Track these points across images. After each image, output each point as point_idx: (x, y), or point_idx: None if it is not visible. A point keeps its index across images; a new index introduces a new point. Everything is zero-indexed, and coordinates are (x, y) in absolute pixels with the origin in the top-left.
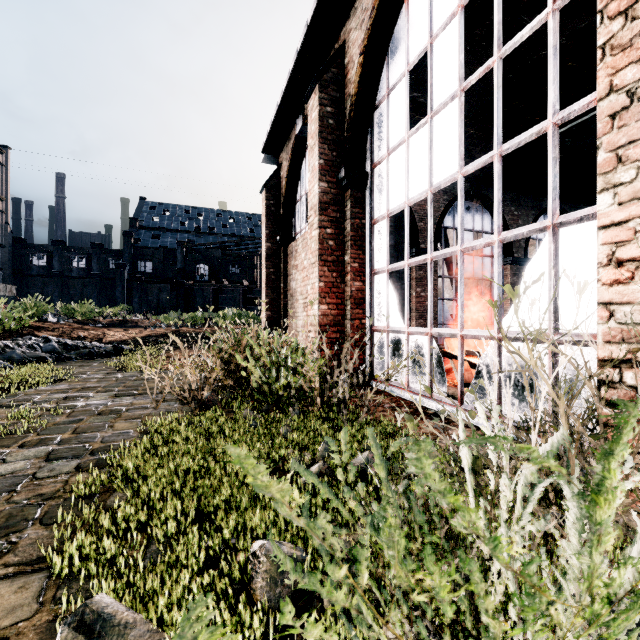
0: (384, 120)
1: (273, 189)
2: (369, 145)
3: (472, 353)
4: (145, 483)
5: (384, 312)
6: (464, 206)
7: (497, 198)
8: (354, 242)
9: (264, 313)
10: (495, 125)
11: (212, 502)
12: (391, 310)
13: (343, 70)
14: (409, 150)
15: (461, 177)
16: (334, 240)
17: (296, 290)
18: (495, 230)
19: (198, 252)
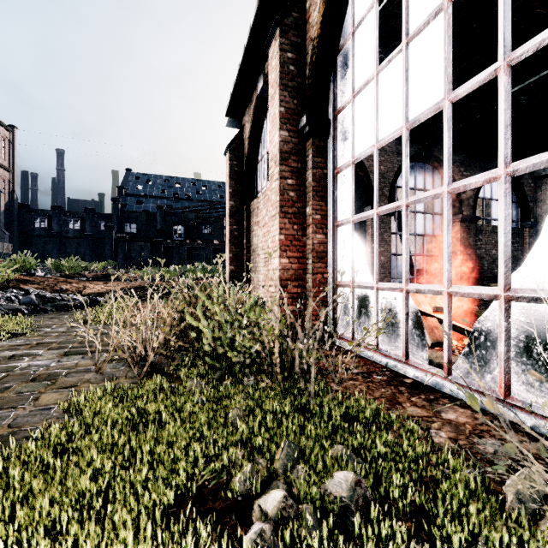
0: (348, 61)
1: (236, 150)
2: (332, 91)
3: (441, 309)
4: (1, 534)
5: (348, 266)
6: (416, 167)
7: (503, 121)
8: (316, 193)
9: (228, 267)
10: (500, 29)
11: None
12: (357, 264)
13: (304, 15)
14: (378, 87)
15: (448, 104)
16: (295, 191)
17: (258, 245)
18: (500, 161)
19: (175, 215)
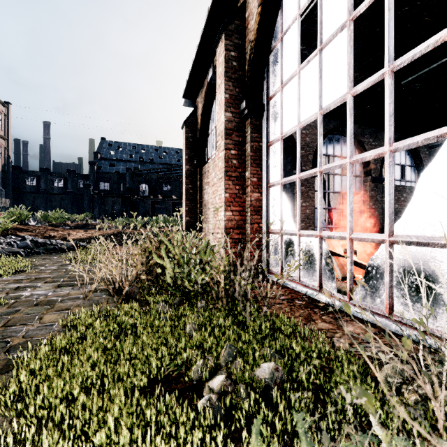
0: (278, 60)
1: (191, 125)
2: (265, 82)
3: None
4: (31, 403)
5: (278, 217)
6: (334, 138)
7: (388, 111)
8: (253, 161)
9: (184, 218)
10: (386, 44)
11: (95, 437)
12: (284, 216)
13: (244, 22)
14: (300, 81)
15: (350, 97)
16: (237, 159)
17: (208, 201)
18: (386, 141)
19: (141, 175)
